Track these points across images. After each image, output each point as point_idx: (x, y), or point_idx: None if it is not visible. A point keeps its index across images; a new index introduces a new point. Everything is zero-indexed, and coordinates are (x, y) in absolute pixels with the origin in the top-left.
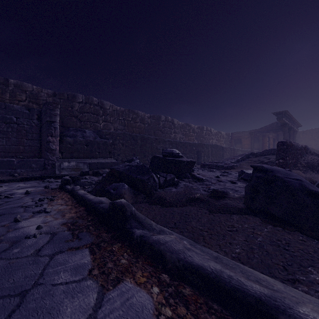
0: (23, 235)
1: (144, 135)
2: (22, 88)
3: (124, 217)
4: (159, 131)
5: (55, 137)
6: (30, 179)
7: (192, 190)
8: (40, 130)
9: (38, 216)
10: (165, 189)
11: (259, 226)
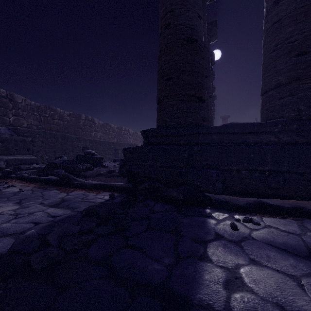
0: (15, 192)
1: (65, 134)
2: None
3: (69, 179)
4: (80, 129)
5: None
6: None
7: (100, 171)
8: None
9: (10, 188)
10: (86, 172)
11: (120, 179)
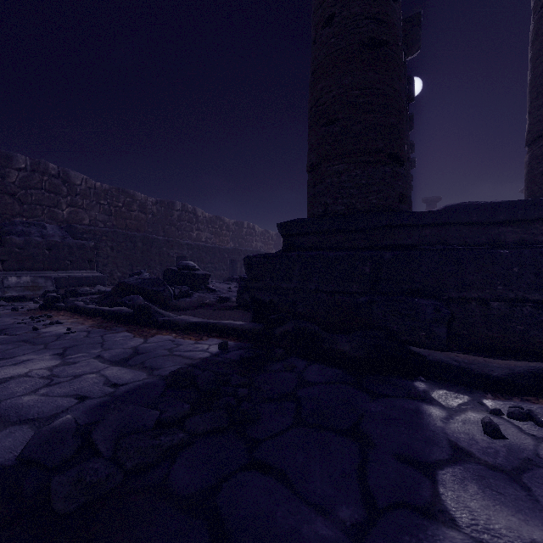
0: (59, 333)
1: (148, 235)
2: None
3: (150, 312)
4: (172, 227)
5: None
6: None
7: (204, 298)
8: None
9: (54, 326)
10: (180, 299)
11: (239, 313)
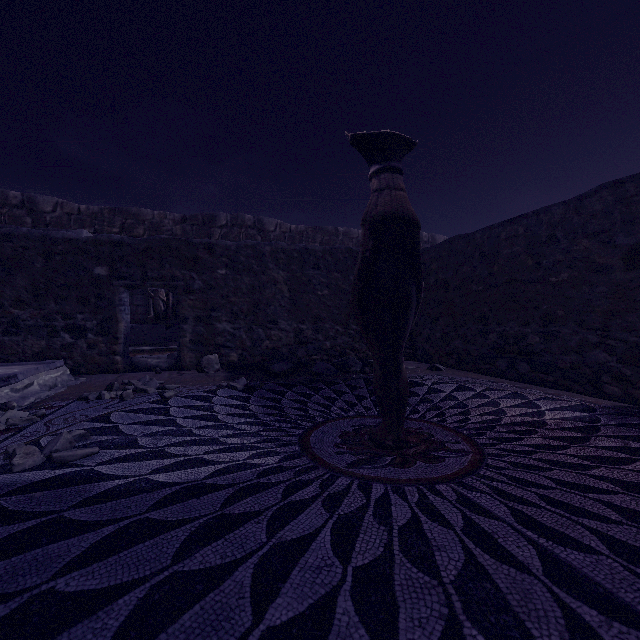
0: None
1: None
2: (349, 236)
3: None
4: None
5: None
6: None
7: None
8: None
9: None
10: None
11: None
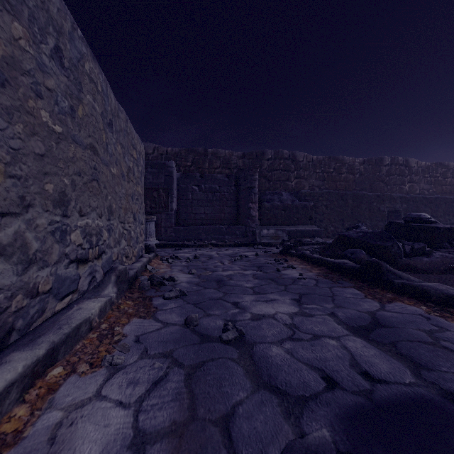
0: (294, 277)
1: (357, 192)
2: (217, 155)
3: (380, 271)
4: (380, 183)
5: (254, 204)
6: (240, 245)
7: (453, 260)
8: (237, 197)
9: (289, 270)
10: (412, 258)
11: None
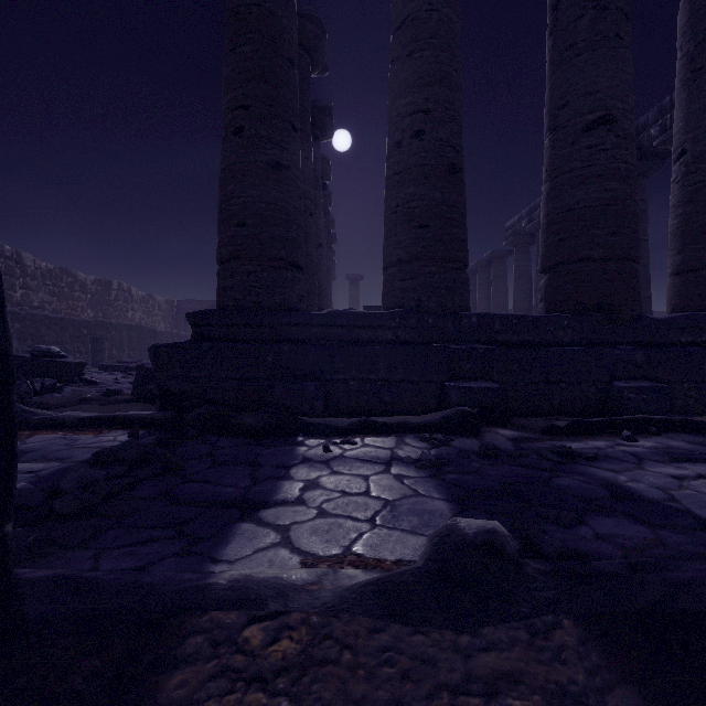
0: None
1: None
2: None
3: None
4: None
5: None
6: None
7: (83, 393)
8: None
9: None
10: (44, 396)
11: (139, 406)
